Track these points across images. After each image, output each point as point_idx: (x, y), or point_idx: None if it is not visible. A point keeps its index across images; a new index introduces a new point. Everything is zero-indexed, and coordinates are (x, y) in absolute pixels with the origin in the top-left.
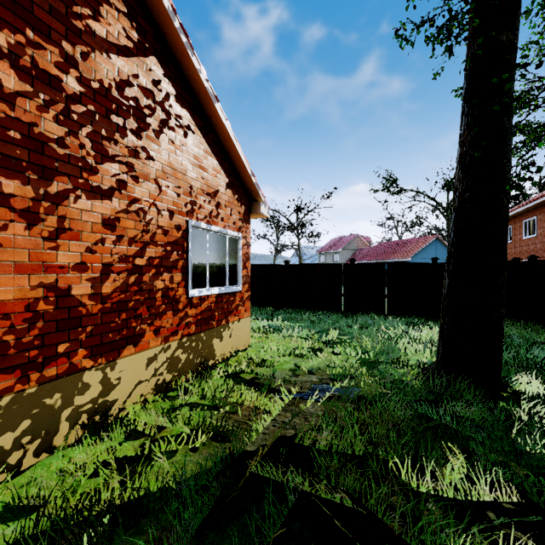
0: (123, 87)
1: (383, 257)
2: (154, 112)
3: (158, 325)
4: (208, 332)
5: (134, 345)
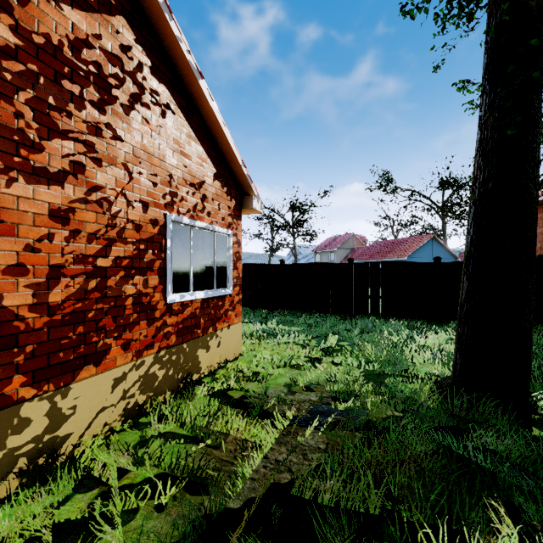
0: (79, 47)
1: (379, 256)
2: (123, 84)
3: (128, 338)
4: (191, 342)
5: (96, 364)
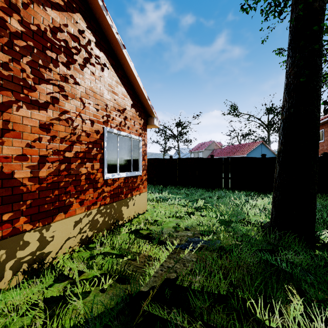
0: (55, 31)
1: (229, 154)
2: (79, 52)
3: (83, 198)
4: (118, 202)
5: (65, 212)
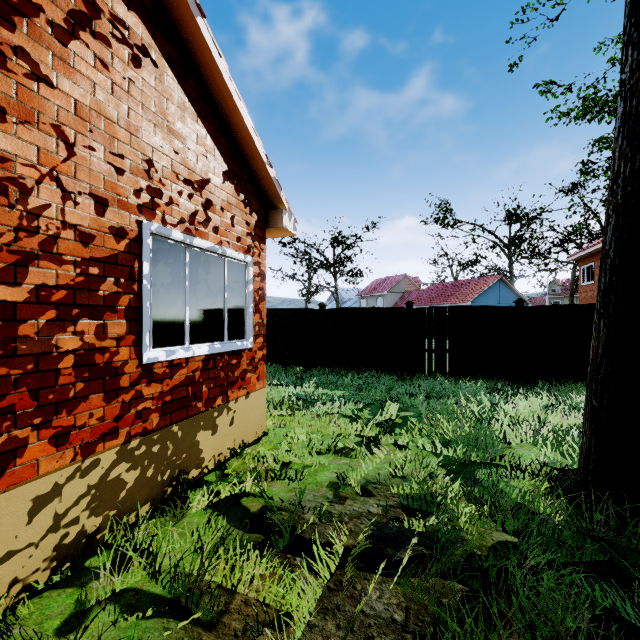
0: None
1: (437, 301)
2: None
3: (65, 425)
4: (187, 422)
5: None
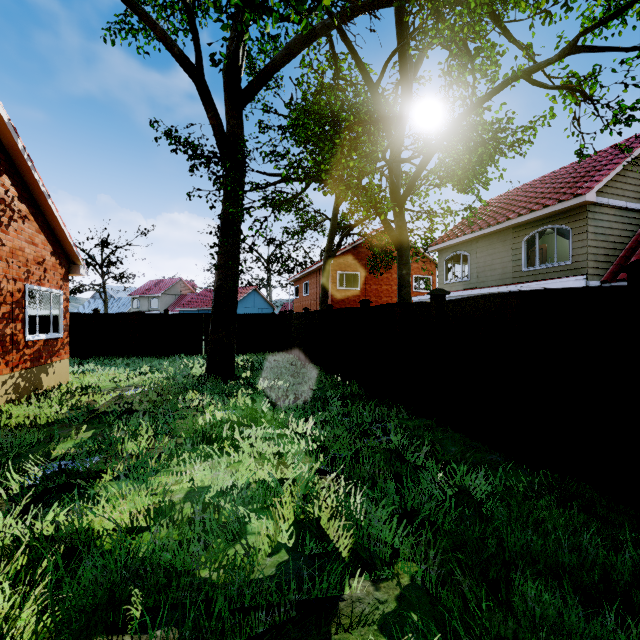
0: None
1: (207, 305)
2: (6, 213)
3: (8, 360)
4: (38, 368)
5: None
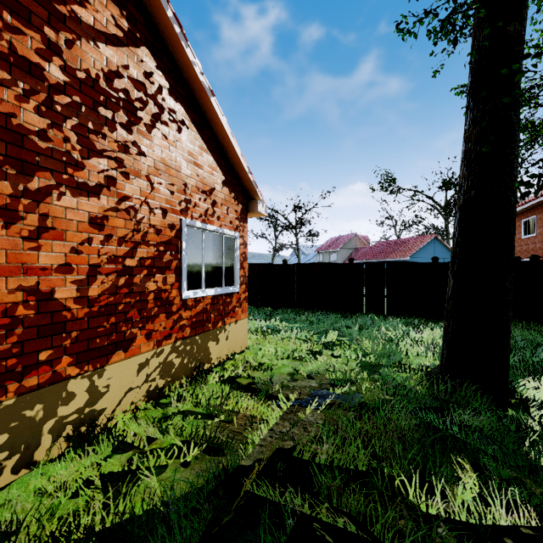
0: (111, 78)
1: (382, 256)
2: (146, 106)
3: (150, 329)
4: (203, 335)
5: (124, 350)
